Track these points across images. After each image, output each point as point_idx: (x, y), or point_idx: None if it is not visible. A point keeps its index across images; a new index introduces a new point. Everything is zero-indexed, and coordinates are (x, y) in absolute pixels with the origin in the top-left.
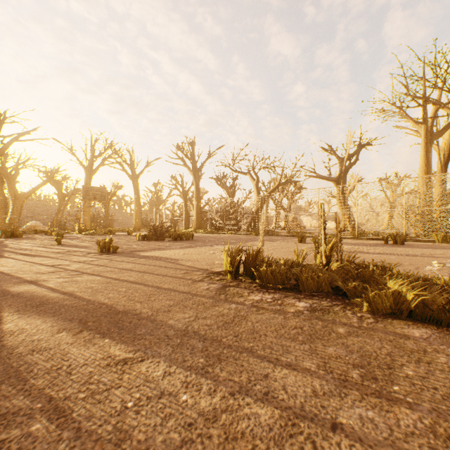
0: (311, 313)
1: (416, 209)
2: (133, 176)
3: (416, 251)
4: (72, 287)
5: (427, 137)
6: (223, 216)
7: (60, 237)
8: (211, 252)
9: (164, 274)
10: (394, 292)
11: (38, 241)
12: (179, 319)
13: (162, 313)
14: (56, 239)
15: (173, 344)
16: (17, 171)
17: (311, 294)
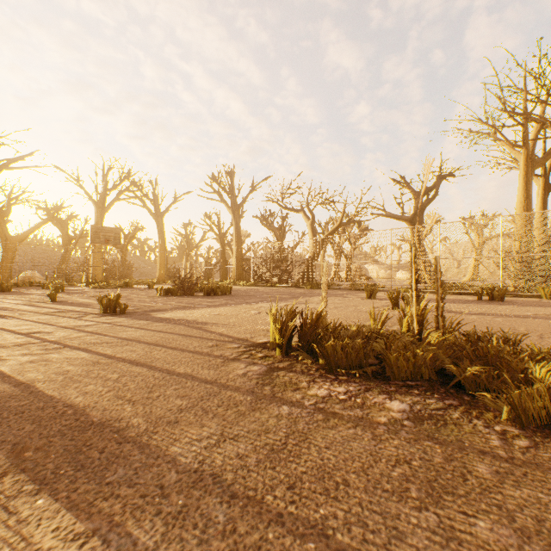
0: (416, 425)
1: (517, 255)
2: (156, 214)
3: (524, 310)
4: (35, 371)
5: (527, 164)
6: (269, 264)
7: (55, 291)
8: (254, 313)
9: (182, 348)
10: (550, 387)
11: (28, 297)
12: (191, 442)
13: (163, 426)
14: (49, 294)
15: (168, 512)
16: (8, 208)
17: (406, 385)
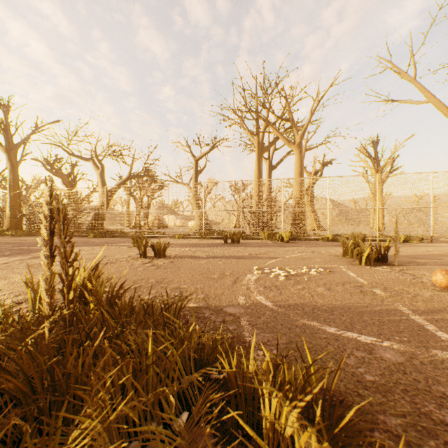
0: None
1: (250, 209)
2: None
3: (246, 251)
4: None
5: (259, 148)
6: None
7: None
8: None
9: None
10: None
11: None
12: None
13: None
14: None
15: None
16: None
17: None
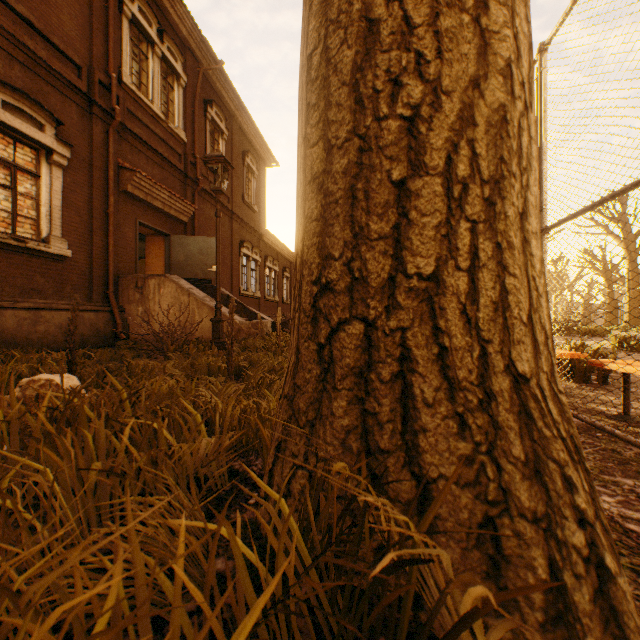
0: None
1: None
2: None
3: None
4: None
5: None
6: None
7: None
8: None
9: None
10: None
11: None
12: None
13: None
14: None
15: None
16: None
17: None
